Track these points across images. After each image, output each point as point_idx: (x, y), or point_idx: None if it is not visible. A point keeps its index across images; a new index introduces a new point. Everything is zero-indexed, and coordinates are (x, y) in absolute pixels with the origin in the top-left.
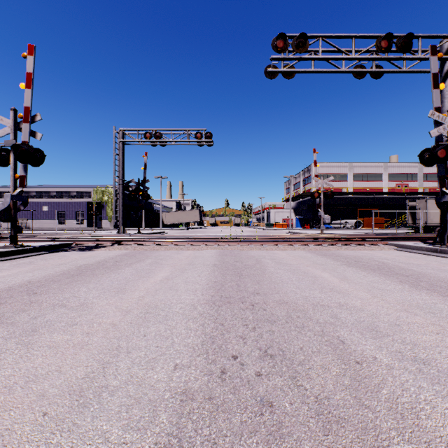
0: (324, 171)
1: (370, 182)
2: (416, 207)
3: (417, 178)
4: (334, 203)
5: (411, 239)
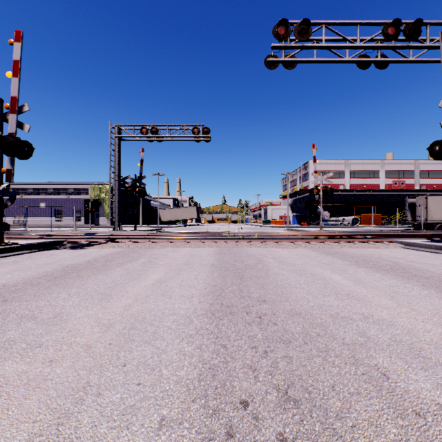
0: (321, 168)
1: (367, 179)
2: (415, 204)
3: (414, 175)
4: (331, 200)
5: (415, 236)
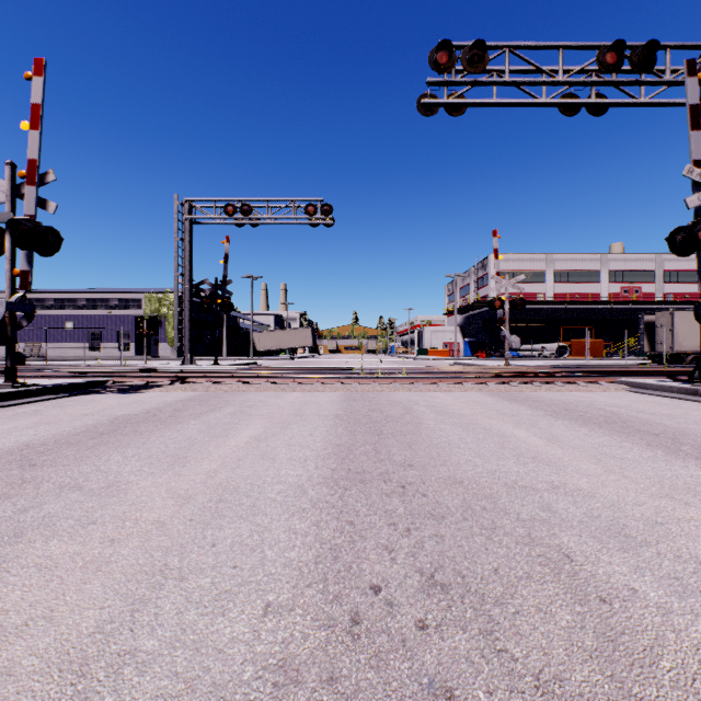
0: (508, 267)
1: (581, 284)
2: (655, 323)
3: (655, 278)
4: (525, 317)
5: (651, 373)
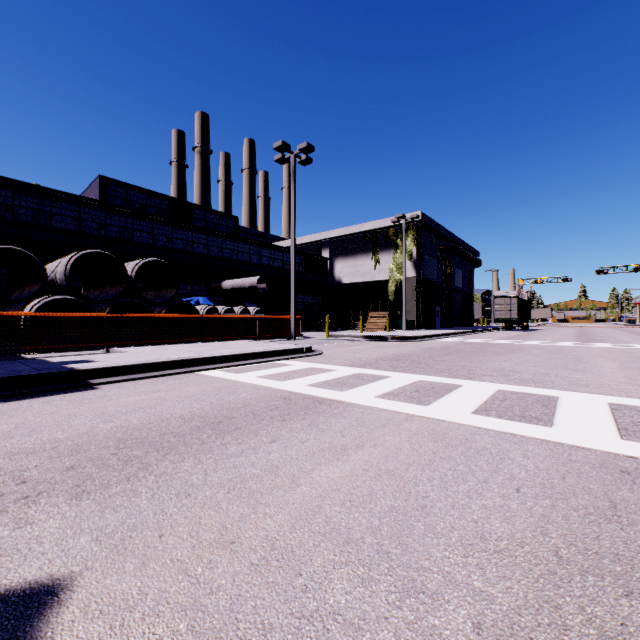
0: None
1: None
2: None
3: None
4: None
5: None
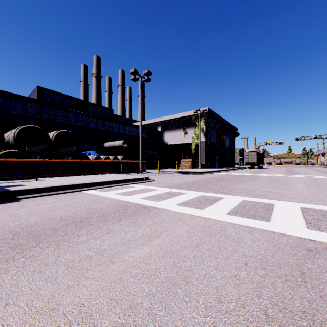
0: None
1: None
2: None
3: None
4: None
5: None
